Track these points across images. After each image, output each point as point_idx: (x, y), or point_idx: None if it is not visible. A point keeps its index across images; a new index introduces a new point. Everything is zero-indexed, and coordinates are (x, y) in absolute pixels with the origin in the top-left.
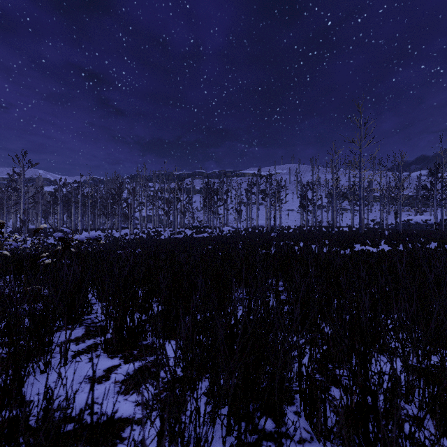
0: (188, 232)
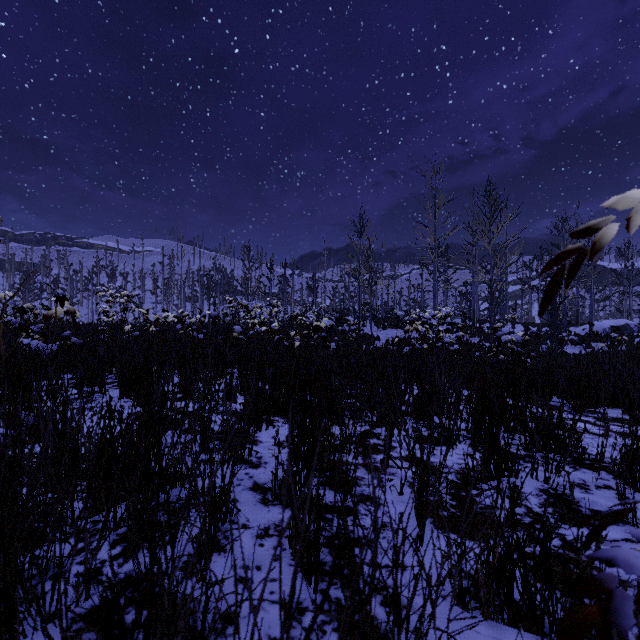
0: None
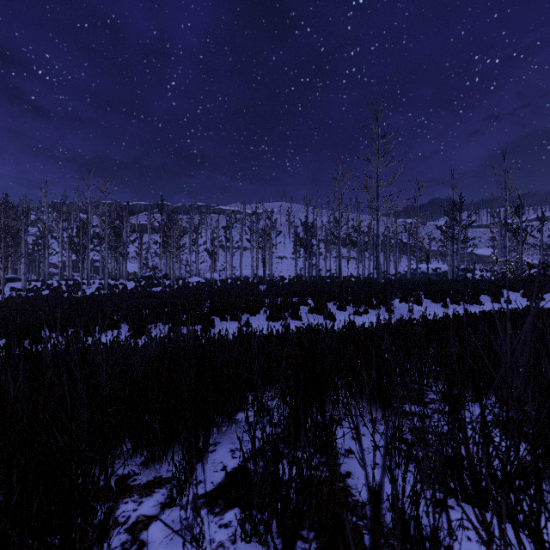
0: (132, 285)
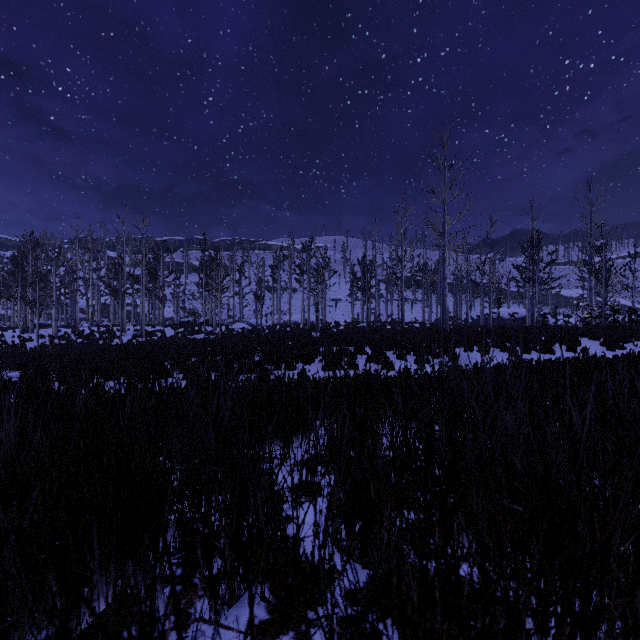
0: (171, 332)
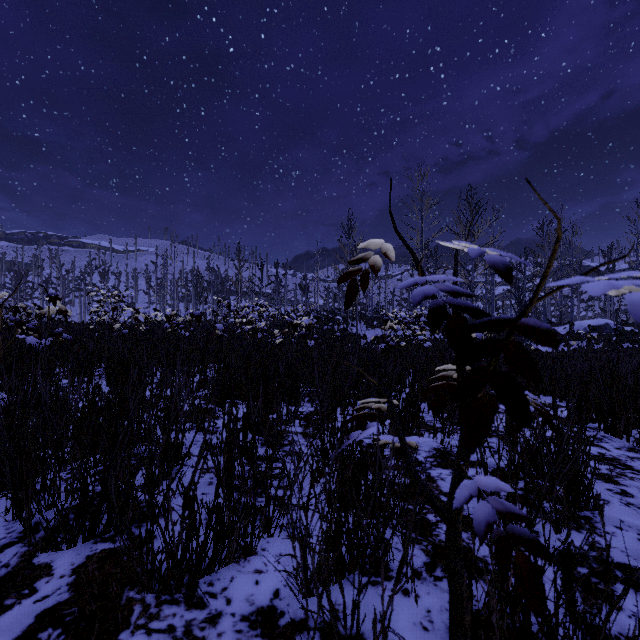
0: None
